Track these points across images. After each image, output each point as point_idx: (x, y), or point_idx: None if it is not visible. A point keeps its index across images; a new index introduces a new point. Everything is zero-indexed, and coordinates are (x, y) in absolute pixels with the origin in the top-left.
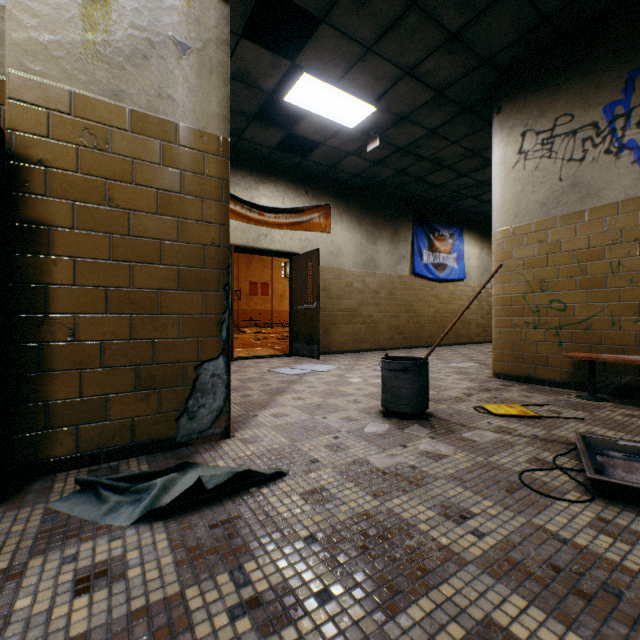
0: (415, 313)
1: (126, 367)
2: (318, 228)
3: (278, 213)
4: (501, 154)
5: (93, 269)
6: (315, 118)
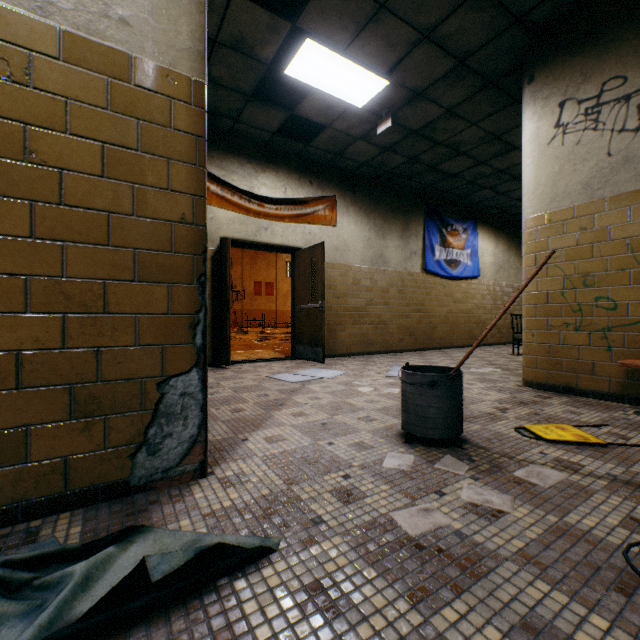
0: (427, 313)
1: (56, 387)
2: (323, 221)
3: (279, 204)
4: (534, 129)
5: (5, 249)
6: (319, 95)
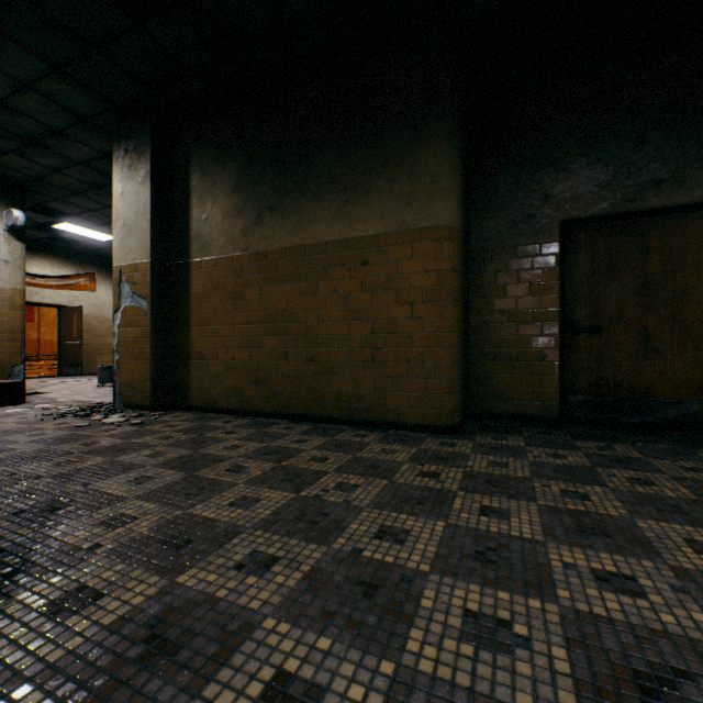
0: None
1: None
2: (85, 288)
3: (49, 278)
4: None
5: None
6: (77, 234)
